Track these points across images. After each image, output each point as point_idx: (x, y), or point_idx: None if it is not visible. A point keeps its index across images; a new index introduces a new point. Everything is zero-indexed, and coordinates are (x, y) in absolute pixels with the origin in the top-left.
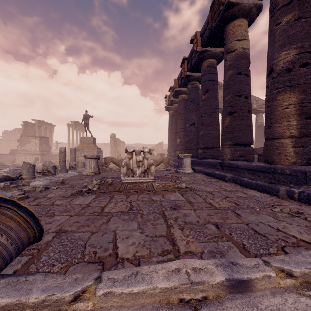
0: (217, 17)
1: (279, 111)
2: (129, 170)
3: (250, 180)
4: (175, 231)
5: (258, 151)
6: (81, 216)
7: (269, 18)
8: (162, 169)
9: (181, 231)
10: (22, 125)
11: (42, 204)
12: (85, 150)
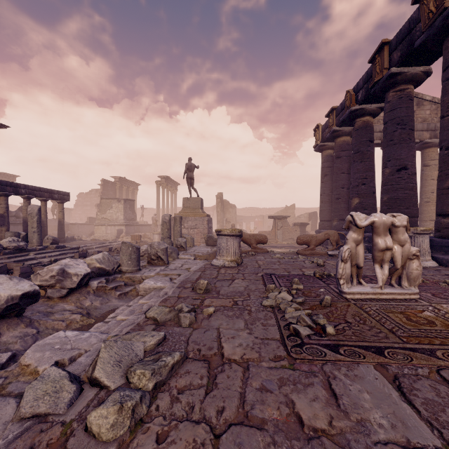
0: None
1: None
2: (353, 268)
3: None
4: None
5: None
6: None
7: None
8: (330, 253)
9: None
10: (100, 184)
11: (265, 419)
12: (190, 218)
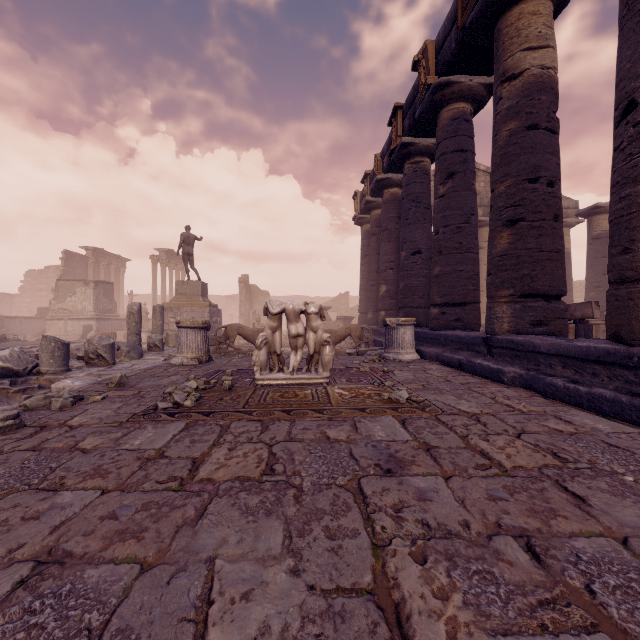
0: None
1: None
2: (274, 356)
3: (573, 385)
4: (402, 569)
5: (574, 312)
6: (129, 495)
7: None
8: (348, 351)
9: (421, 569)
10: (61, 258)
11: (47, 447)
12: (184, 309)
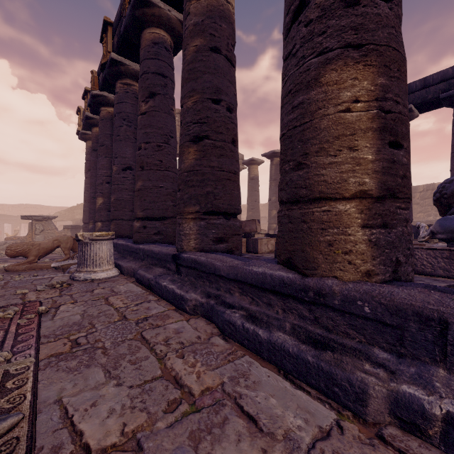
0: None
1: (328, 116)
2: None
3: (252, 325)
4: None
5: (245, 227)
6: None
7: None
8: (53, 265)
9: None
10: None
11: None
12: None
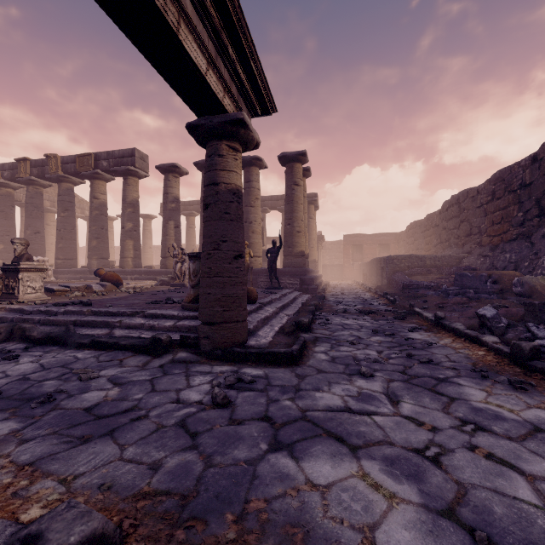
0: (88, 171)
1: (127, 246)
2: None
3: None
4: None
5: (110, 263)
6: None
7: (123, 203)
8: None
9: None
10: None
11: None
12: None
